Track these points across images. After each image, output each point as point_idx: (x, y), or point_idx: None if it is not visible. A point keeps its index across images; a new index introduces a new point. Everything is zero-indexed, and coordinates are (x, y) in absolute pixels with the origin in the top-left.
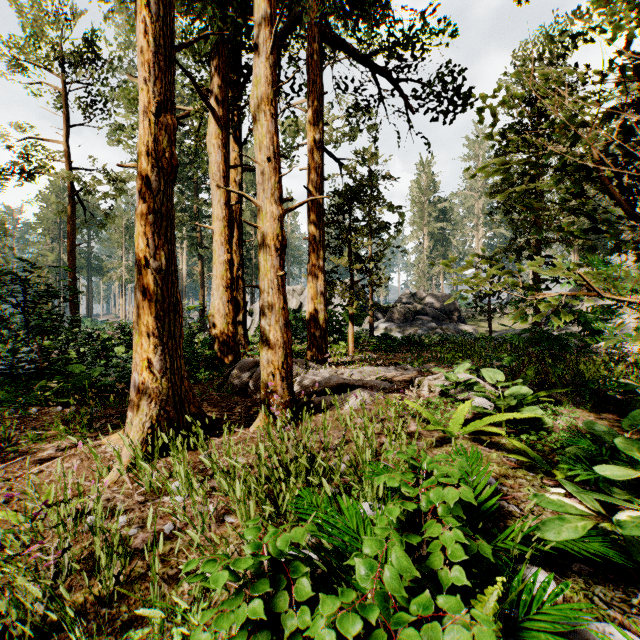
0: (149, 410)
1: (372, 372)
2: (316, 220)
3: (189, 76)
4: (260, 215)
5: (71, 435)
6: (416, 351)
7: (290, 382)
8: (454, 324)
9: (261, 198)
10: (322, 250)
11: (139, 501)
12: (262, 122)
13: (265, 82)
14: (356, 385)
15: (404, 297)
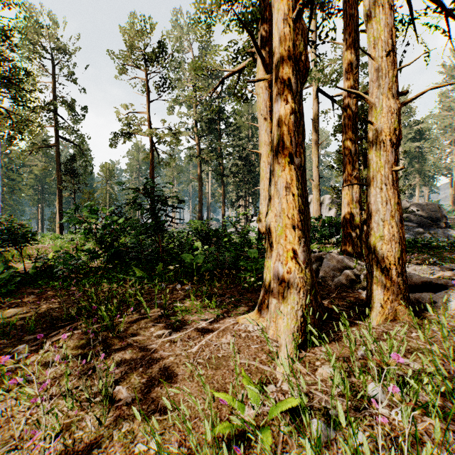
0: (299, 299)
1: (422, 270)
2: (351, 136)
3: (250, 34)
4: (372, 112)
5: (204, 310)
6: (434, 252)
7: (405, 278)
8: (441, 229)
9: (374, 95)
10: (357, 161)
11: (350, 407)
12: (379, 18)
13: None
14: (439, 283)
15: None
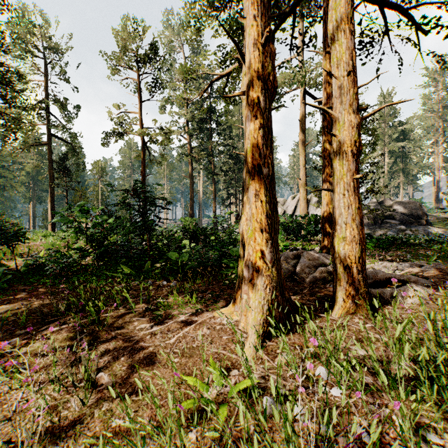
0: (265, 294)
1: (393, 267)
2: (330, 140)
3: (234, 42)
4: (336, 126)
5: (185, 305)
6: (410, 249)
7: (364, 275)
8: (422, 227)
9: (338, 110)
10: None
11: (297, 386)
12: (341, 41)
13: (345, 4)
14: (402, 279)
15: (371, 205)
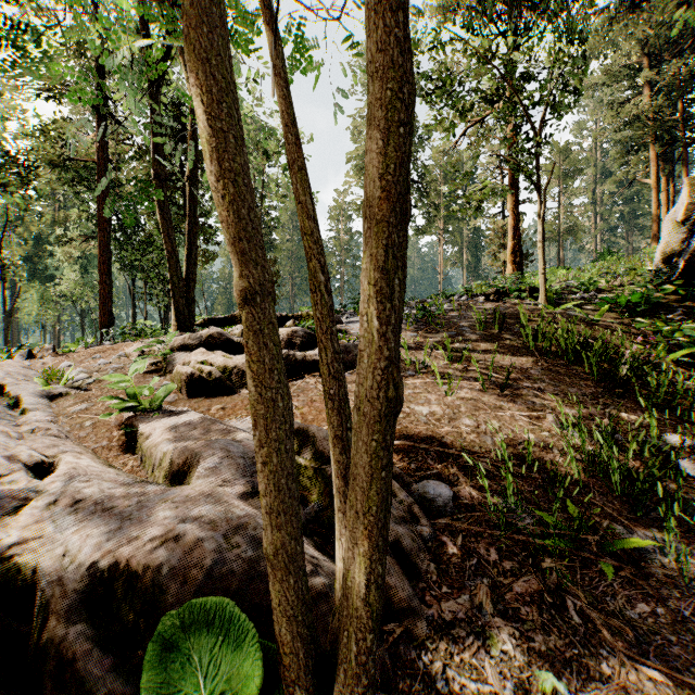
0: None
1: None
2: None
3: None
4: None
5: None
6: None
7: None
8: None
9: None
10: None
11: None
12: None
13: None
14: None
15: None
